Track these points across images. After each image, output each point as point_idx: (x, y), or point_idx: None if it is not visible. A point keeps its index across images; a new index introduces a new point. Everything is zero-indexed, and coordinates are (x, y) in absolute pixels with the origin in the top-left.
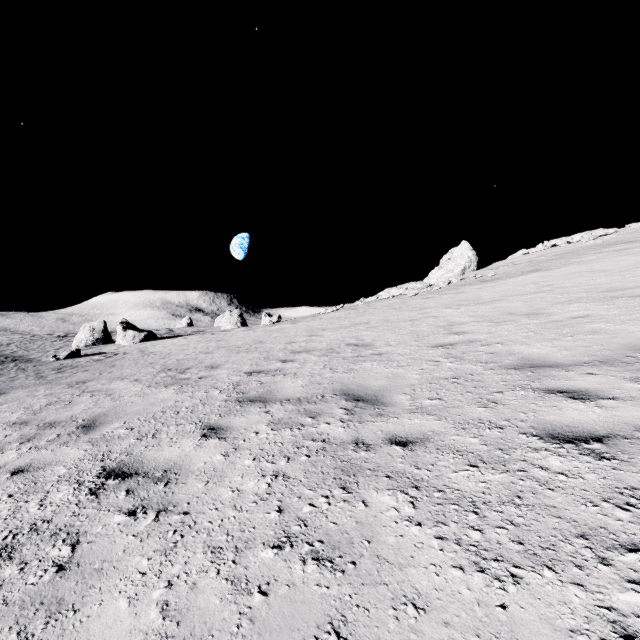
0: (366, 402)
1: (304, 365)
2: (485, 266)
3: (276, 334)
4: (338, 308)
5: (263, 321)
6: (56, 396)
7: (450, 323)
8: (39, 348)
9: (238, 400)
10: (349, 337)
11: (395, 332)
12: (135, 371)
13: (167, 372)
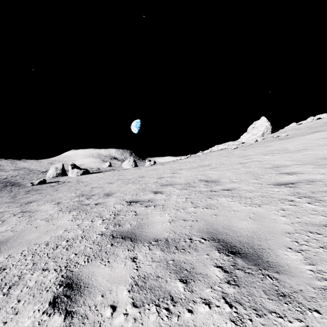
0: (245, 258)
1: (170, 197)
2: (275, 131)
3: (152, 172)
4: (188, 156)
5: (146, 164)
6: (3, 214)
7: (275, 165)
8: (30, 178)
9: (112, 235)
10: (199, 175)
11: (233, 171)
12: (64, 195)
13: (80, 197)
